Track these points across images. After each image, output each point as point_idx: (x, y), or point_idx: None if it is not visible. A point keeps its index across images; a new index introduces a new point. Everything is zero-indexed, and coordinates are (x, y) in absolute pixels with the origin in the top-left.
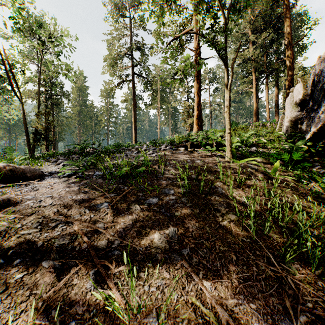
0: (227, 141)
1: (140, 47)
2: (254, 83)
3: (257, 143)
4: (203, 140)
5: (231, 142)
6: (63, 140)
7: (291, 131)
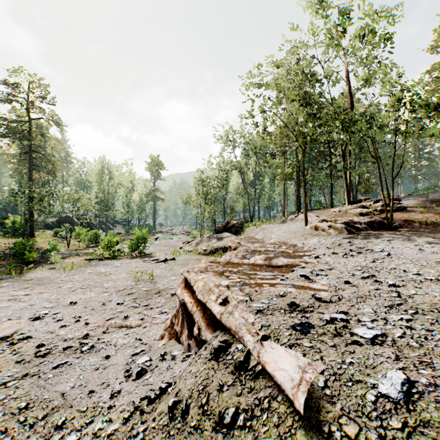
0: None
1: None
2: None
3: None
4: None
5: None
6: None
7: None
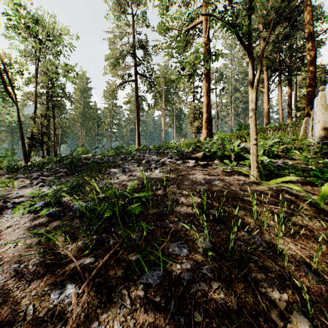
0: (253, 155)
1: (143, 46)
2: (265, 82)
3: (281, 153)
4: (218, 151)
5: (258, 156)
6: (66, 142)
7: (324, 138)
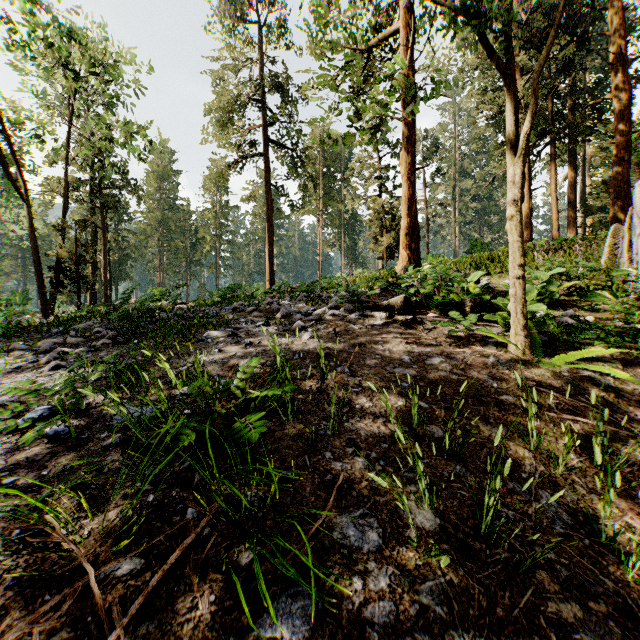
0: (515, 302)
1: (281, 86)
2: None
3: (566, 297)
4: (437, 293)
5: (526, 303)
6: (129, 278)
7: None
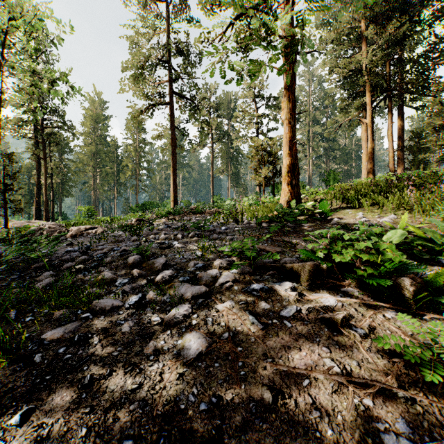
0: None
1: (182, 50)
2: (368, 108)
3: None
4: (356, 263)
5: None
6: (70, 195)
7: None
